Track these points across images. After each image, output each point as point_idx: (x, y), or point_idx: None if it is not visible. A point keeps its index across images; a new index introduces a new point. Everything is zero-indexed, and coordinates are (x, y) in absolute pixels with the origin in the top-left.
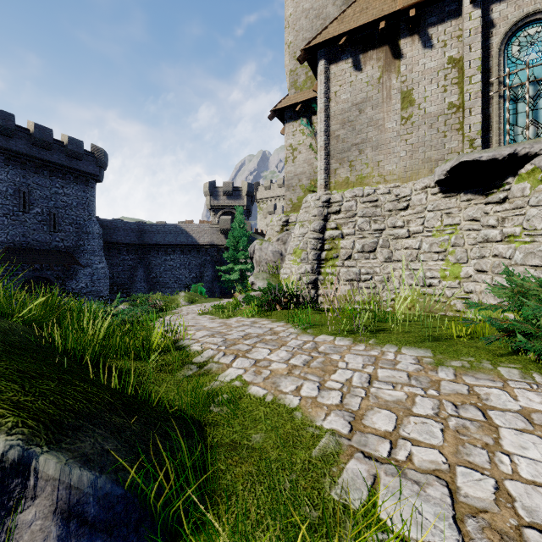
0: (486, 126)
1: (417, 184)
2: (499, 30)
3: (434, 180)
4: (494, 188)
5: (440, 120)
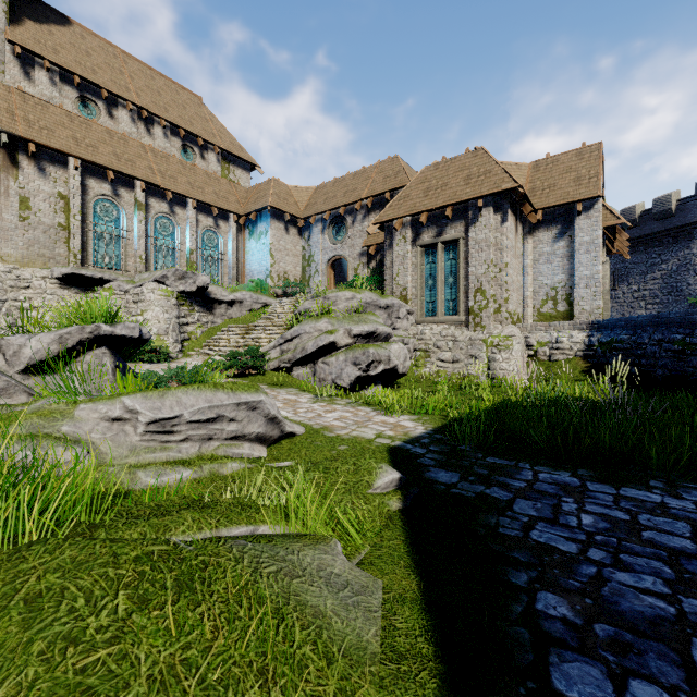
0: (83, 247)
1: (38, 273)
2: (90, 193)
3: (55, 276)
4: (91, 290)
5: (53, 231)
